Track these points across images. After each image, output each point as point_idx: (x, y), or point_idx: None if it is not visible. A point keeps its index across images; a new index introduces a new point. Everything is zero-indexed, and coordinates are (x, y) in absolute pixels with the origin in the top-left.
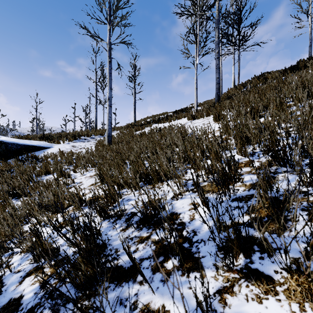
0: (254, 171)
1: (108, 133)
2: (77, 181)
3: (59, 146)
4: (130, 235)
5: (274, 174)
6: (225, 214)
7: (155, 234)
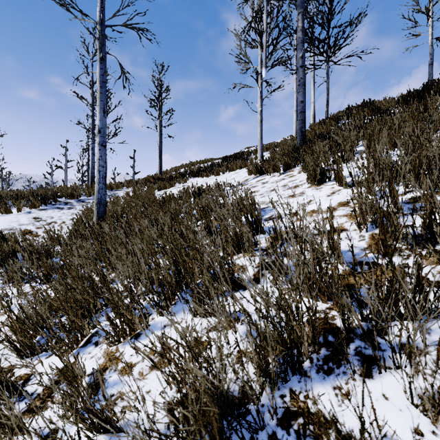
0: None
1: (98, 198)
2: None
3: (6, 220)
4: None
5: None
6: None
7: None
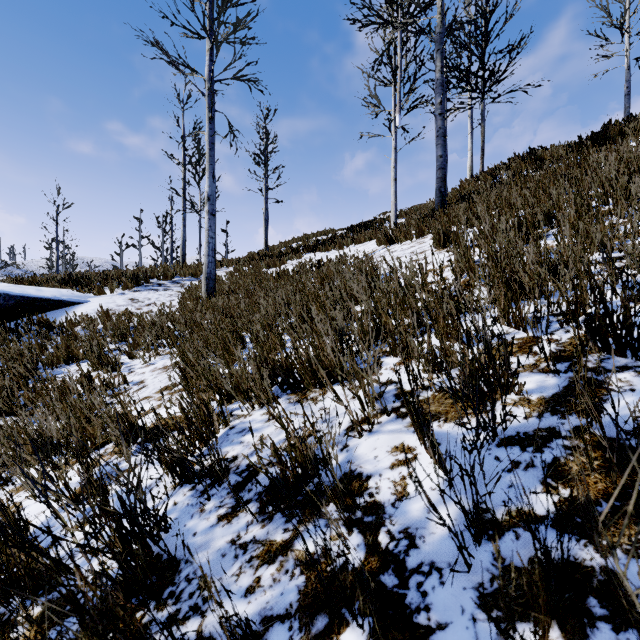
0: (544, 366)
1: (207, 273)
2: (134, 378)
3: (102, 301)
4: (242, 535)
5: (598, 375)
6: (494, 492)
7: (306, 538)
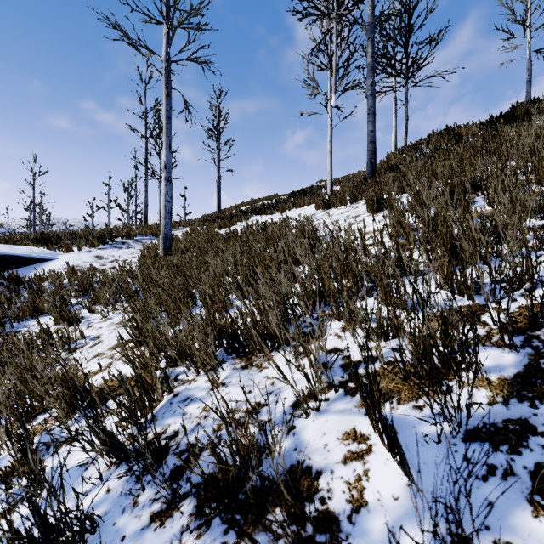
0: (497, 339)
1: (164, 233)
2: (92, 333)
3: (70, 258)
4: None
5: None
6: (483, 529)
7: None
